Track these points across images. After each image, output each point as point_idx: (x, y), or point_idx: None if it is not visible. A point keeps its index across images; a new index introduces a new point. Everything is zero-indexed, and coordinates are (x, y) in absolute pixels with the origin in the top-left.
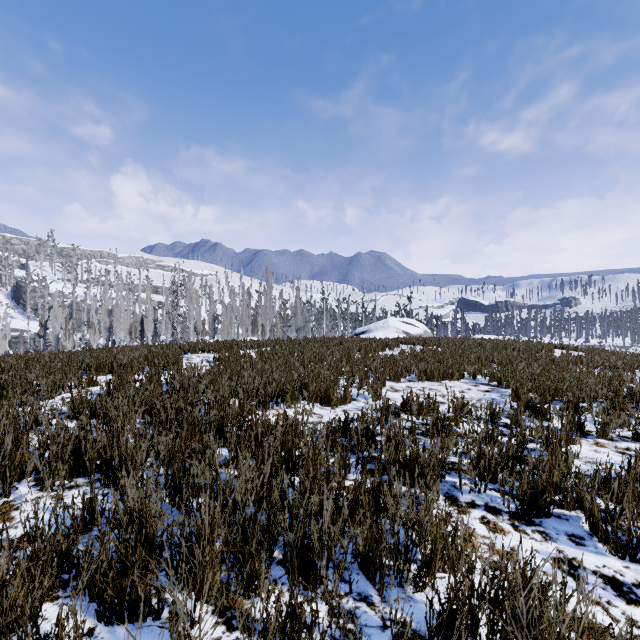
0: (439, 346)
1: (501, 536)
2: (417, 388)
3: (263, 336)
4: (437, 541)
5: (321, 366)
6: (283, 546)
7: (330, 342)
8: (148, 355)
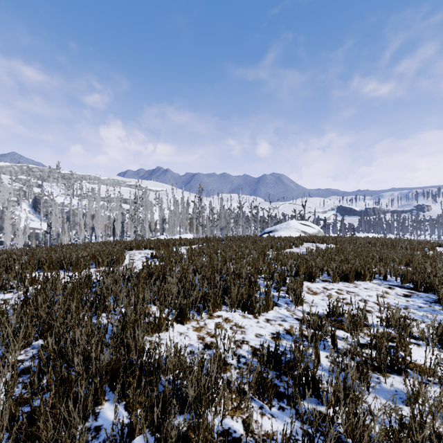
0: (336, 244)
1: None
2: (334, 290)
3: (197, 233)
4: None
5: (241, 266)
6: None
7: (247, 240)
8: (95, 254)
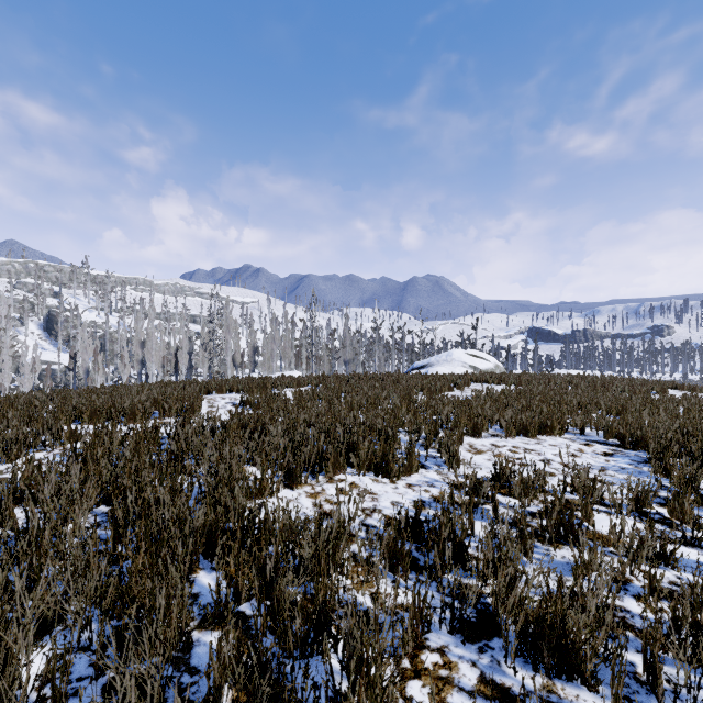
0: (519, 385)
1: None
2: (507, 448)
3: (308, 370)
4: None
5: (375, 414)
6: None
7: (385, 380)
8: (158, 398)
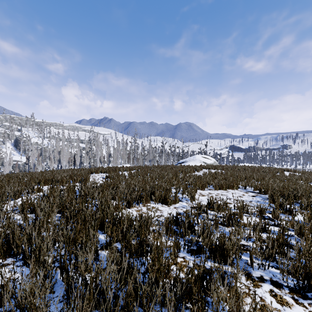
0: (223, 170)
1: (288, 309)
2: (214, 194)
3: (133, 164)
4: None
5: (162, 181)
6: None
7: (166, 167)
8: (71, 175)
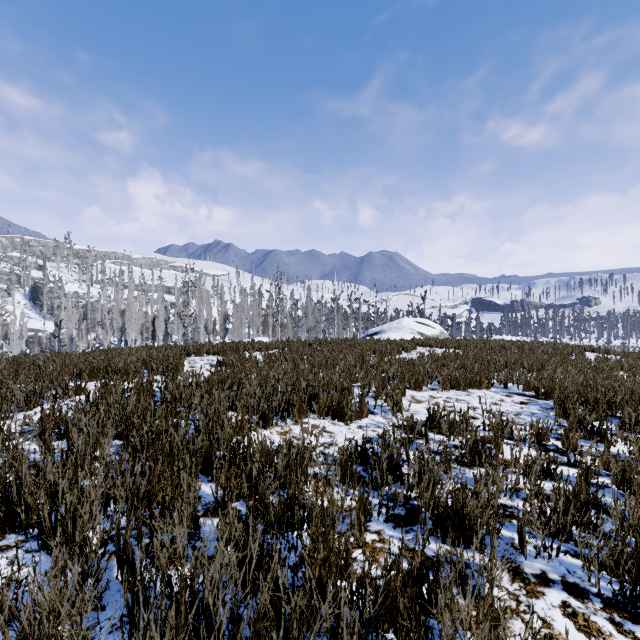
0: (459, 348)
1: None
2: (442, 398)
3: (274, 336)
4: None
5: (333, 372)
6: None
7: (342, 344)
8: (146, 359)
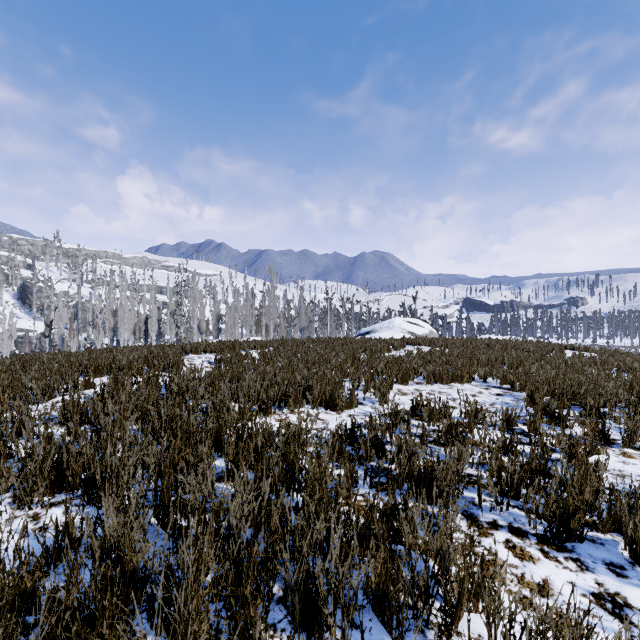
0: (446, 347)
1: (530, 564)
2: (426, 391)
3: (267, 336)
4: (464, 580)
5: (325, 368)
6: (284, 580)
7: (334, 343)
8: (148, 356)
